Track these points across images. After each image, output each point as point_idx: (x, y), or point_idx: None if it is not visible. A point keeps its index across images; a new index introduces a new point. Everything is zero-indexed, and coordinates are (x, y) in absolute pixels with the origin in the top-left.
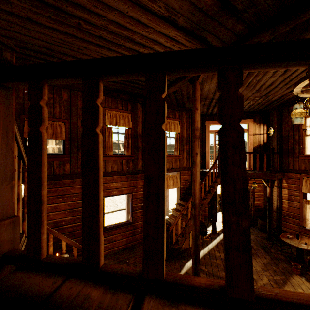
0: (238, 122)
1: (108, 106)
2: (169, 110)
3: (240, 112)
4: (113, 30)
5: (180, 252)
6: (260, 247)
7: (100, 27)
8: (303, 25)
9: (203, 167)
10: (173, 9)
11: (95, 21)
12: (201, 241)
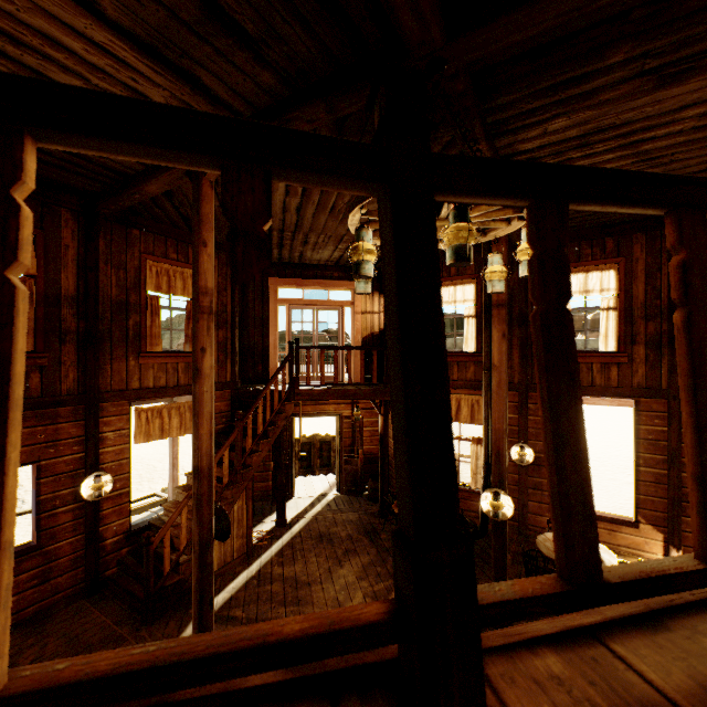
0: None
1: None
2: (168, 241)
3: None
4: None
5: (188, 591)
6: (365, 534)
7: None
8: None
9: (263, 381)
10: None
11: None
12: (246, 551)
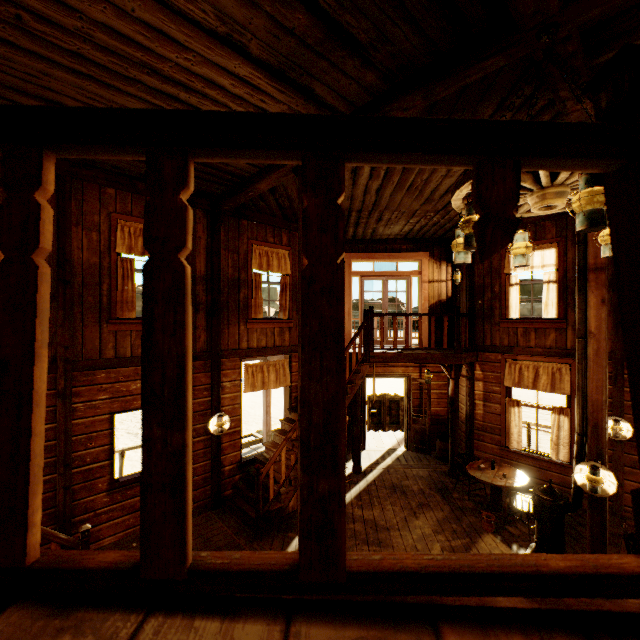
0: (175, 254)
1: (123, 212)
2: (267, 228)
3: (181, 235)
4: (108, 44)
5: (286, 517)
6: (436, 491)
7: (73, 32)
8: (477, 89)
9: None
10: (234, 22)
11: (59, 18)
12: None
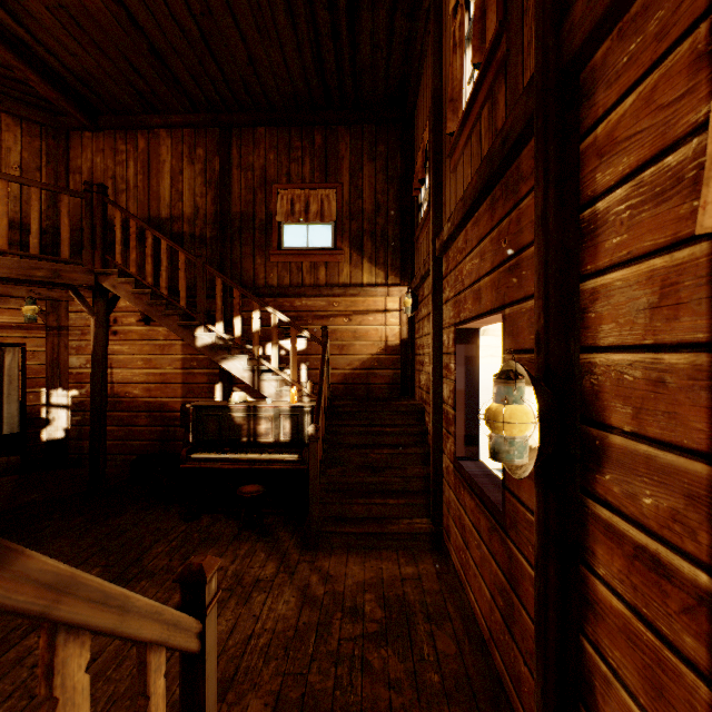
0: None
1: None
2: None
3: None
4: None
5: None
6: None
7: None
8: None
9: None
10: None
11: None
12: None
